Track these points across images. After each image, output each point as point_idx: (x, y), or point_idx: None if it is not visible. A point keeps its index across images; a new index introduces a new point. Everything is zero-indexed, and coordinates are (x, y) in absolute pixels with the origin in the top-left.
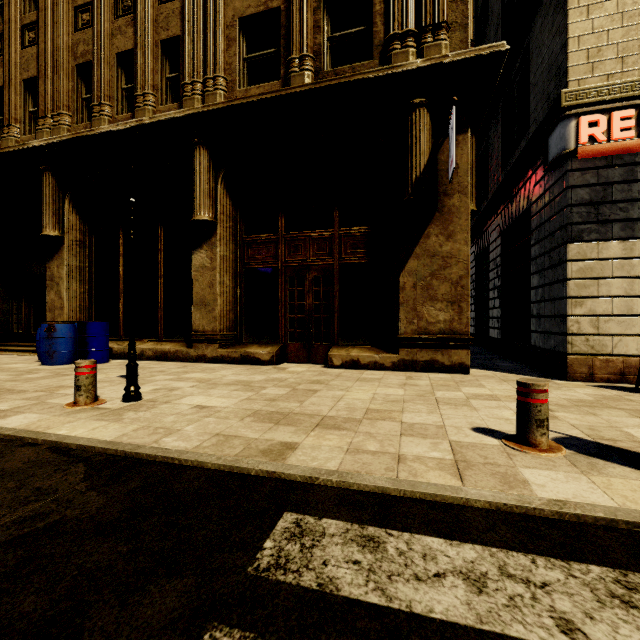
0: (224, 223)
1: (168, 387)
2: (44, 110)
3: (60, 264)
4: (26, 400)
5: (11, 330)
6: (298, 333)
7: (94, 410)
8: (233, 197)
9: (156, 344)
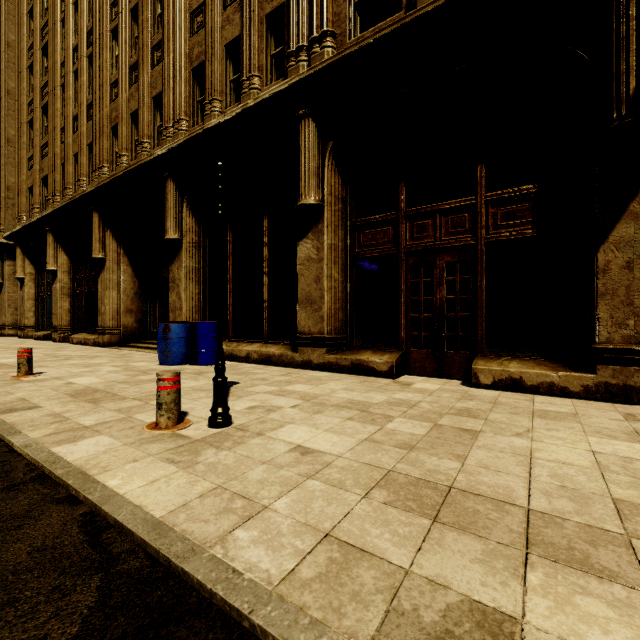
0: (332, 206)
1: (266, 405)
2: (167, 120)
3: (179, 266)
4: (117, 412)
5: (149, 329)
6: (424, 337)
7: (171, 439)
8: (342, 174)
9: (261, 346)
